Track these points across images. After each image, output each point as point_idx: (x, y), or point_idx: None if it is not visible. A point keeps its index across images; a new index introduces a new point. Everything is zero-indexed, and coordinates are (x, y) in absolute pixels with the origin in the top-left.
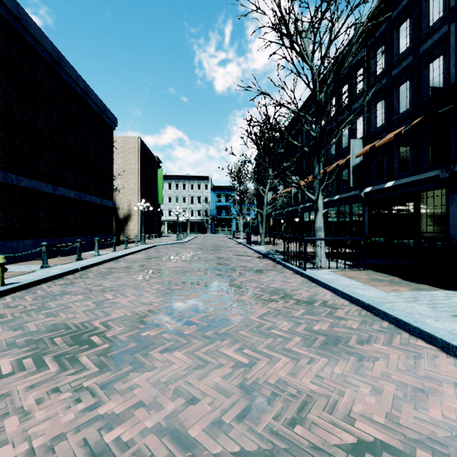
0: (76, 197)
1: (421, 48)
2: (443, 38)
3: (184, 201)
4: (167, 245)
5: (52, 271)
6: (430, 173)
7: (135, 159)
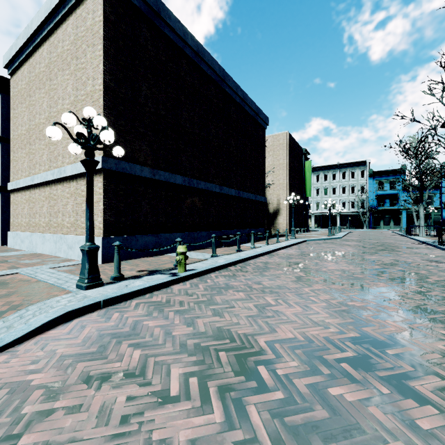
0: (236, 195)
1: None
2: None
3: (334, 193)
4: (318, 240)
5: (219, 261)
6: None
7: (283, 154)
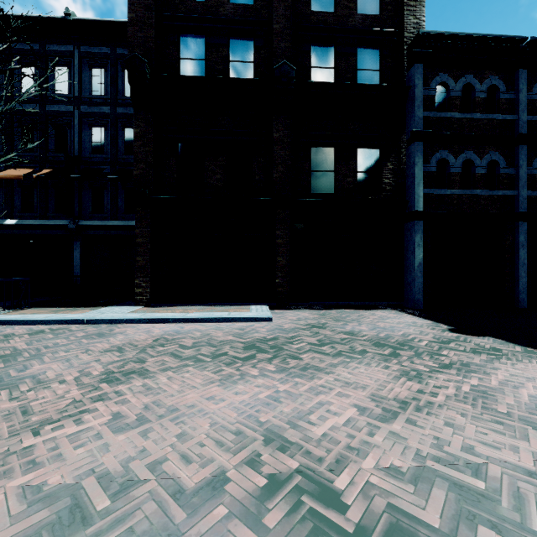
0: None
1: (49, 106)
2: (69, 114)
3: None
4: None
5: None
6: (59, 221)
7: None
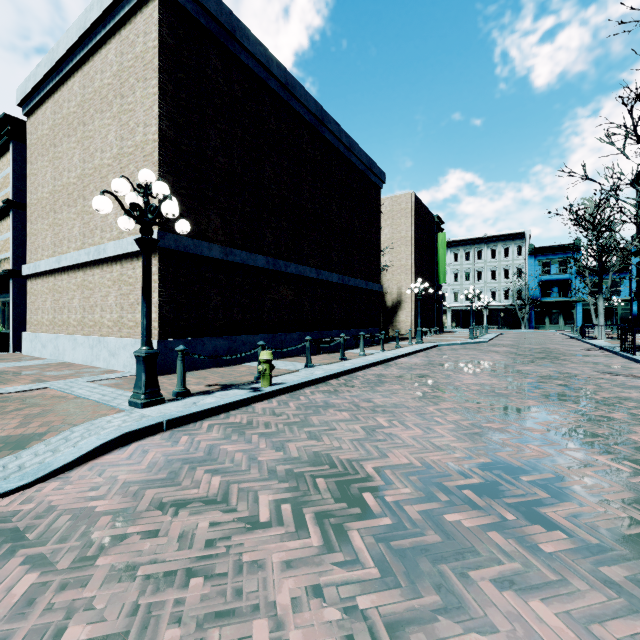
0: (339, 281)
1: None
2: None
3: (479, 278)
4: (454, 345)
5: (315, 373)
6: None
7: (406, 224)
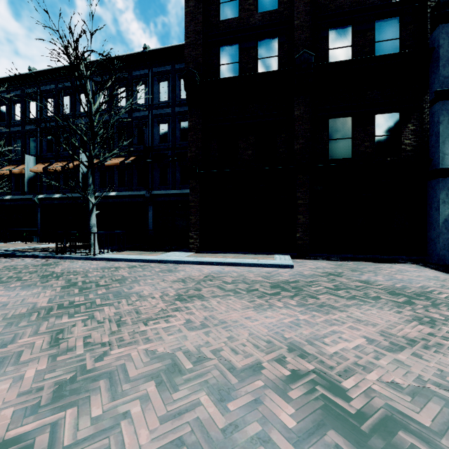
0: None
1: (134, 114)
2: (145, 117)
3: None
4: None
5: None
6: (140, 192)
7: None
